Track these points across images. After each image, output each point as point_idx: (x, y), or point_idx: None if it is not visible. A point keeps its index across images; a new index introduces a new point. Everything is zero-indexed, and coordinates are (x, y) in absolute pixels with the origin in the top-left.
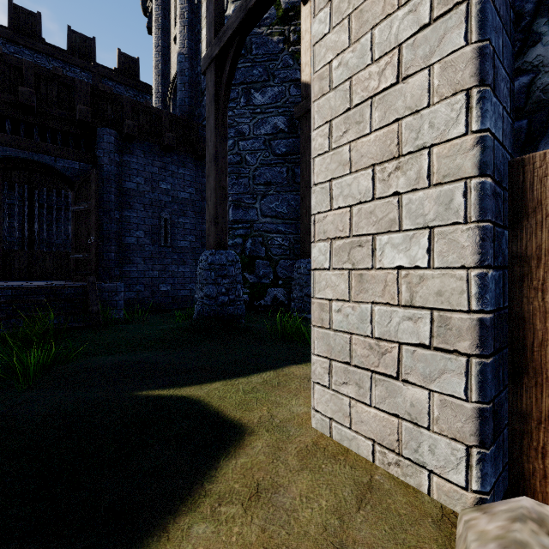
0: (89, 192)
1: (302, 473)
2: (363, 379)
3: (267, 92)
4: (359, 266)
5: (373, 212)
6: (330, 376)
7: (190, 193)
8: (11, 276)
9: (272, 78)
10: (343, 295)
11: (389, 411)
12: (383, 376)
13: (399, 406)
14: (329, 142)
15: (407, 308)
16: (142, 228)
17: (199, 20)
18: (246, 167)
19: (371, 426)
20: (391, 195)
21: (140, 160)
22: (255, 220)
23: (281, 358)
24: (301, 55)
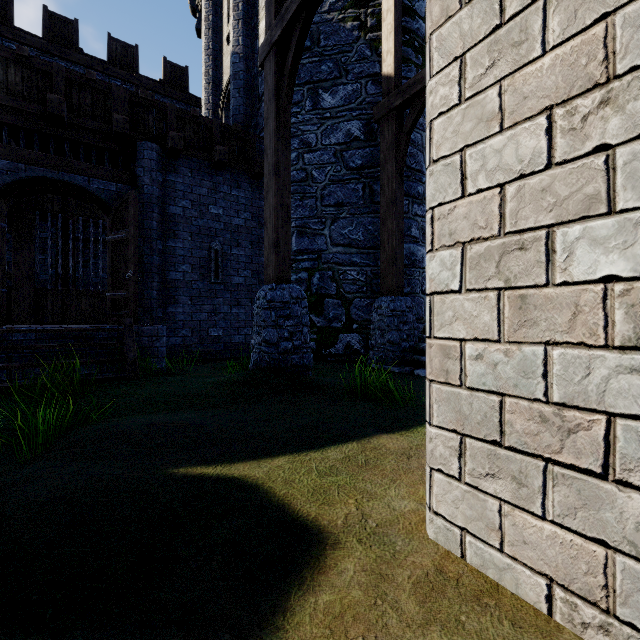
0: (127, 218)
1: (429, 633)
2: (527, 472)
3: (338, 91)
4: (520, 282)
5: (549, 188)
6: (462, 461)
7: (245, 219)
8: (43, 319)
9: (344, 74)
10: (487, 332)
11: (584, 532)
12: (572, 469)
13: (608, 526)
14: (460, 90)
15: (628, 351)
16: (189, 261)
17: (256, 11)
18: (313, 185)
19: (543, 553)
20: (589, 152)
21: (186, 180)
22: (323, 249)
23: (365, 424)
24: (382, 41)
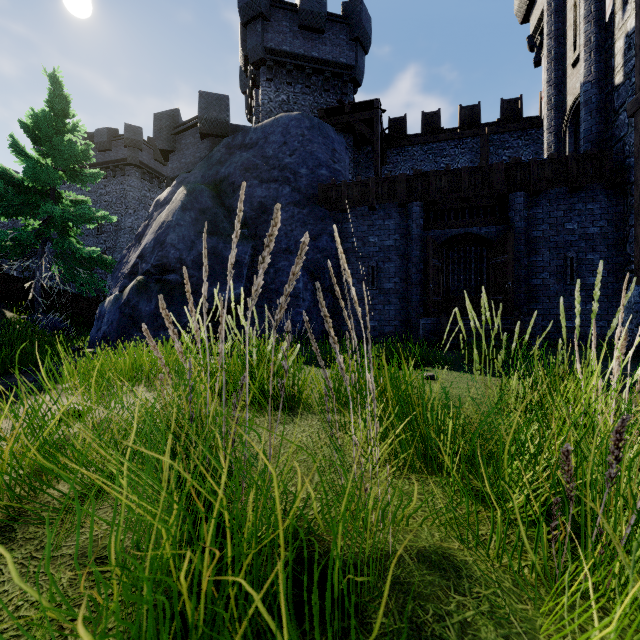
0: (506, 248)
1: None
2: None
3: None
4: None
5: None
6: None
7: (599, 227)
8: None
9: None
10: None
11: None
12: None
13: None
14: None
15: None
16: (547, 270)
17: (610, 33)
18: None
19: None
20: None
21: (545, 209)
22: None
23: None
24: None
